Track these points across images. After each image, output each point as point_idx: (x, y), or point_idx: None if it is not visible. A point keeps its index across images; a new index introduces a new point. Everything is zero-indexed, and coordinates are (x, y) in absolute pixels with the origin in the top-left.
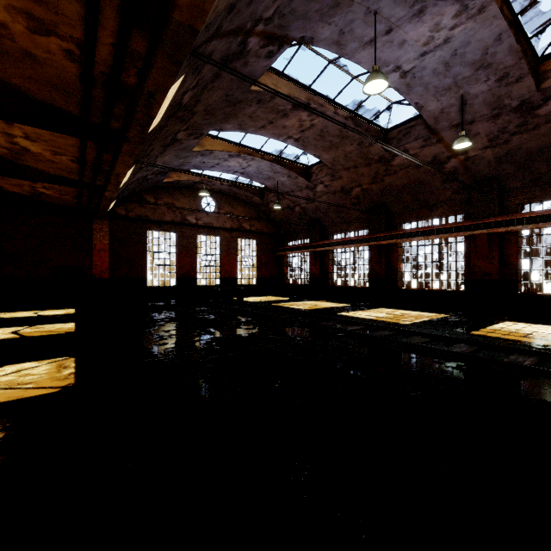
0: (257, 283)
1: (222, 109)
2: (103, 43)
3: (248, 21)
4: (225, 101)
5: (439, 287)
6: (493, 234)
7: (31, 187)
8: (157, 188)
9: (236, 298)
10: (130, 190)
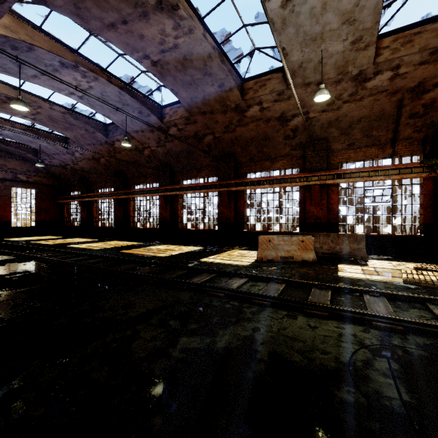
0: (36, 225)
1: None
2: None
3: None
4: None
5: (149, 227)
6: (167, 196)
7: None
8: None
9: (7, 238)
10: None
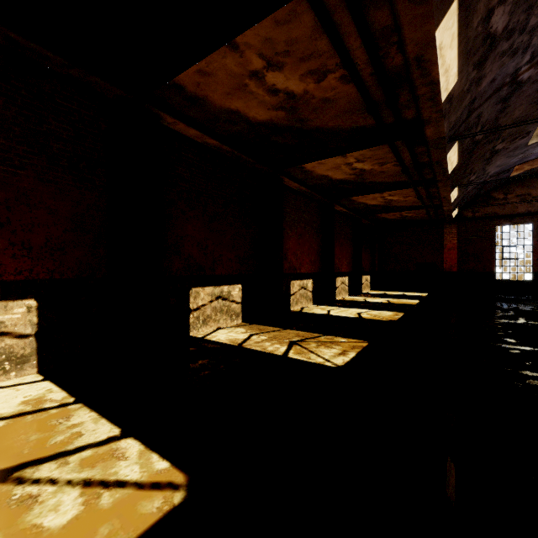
0: None
1: (537, 110)
2: (406, 156)
3: (504, 80)
4: (536, 105)
5: None
6: None
7: (399, 214)
8: (507, 182)
9: None
10: (472, 195)
